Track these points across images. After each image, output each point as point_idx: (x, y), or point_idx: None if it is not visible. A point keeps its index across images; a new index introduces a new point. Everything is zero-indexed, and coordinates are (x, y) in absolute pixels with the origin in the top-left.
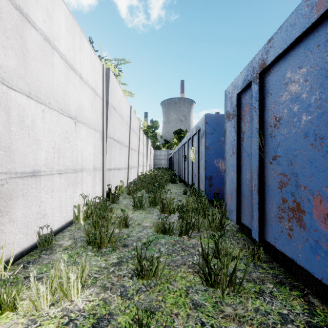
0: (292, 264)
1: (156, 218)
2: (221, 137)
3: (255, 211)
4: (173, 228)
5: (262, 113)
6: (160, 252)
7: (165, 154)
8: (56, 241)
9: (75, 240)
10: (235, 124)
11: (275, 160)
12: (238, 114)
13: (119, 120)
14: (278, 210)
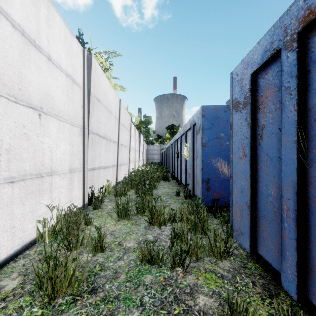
0: None
1: (142, 233)
2: (220, 133)
3: (289, 250)
4: (163, 256)
5: (303, 95)
6: (142, 306)
7: (158, 149)
8: None
9: (25, 278)
10: (248, 115)
11: None
12: (253, 101)
13: (105, 113)
14: None
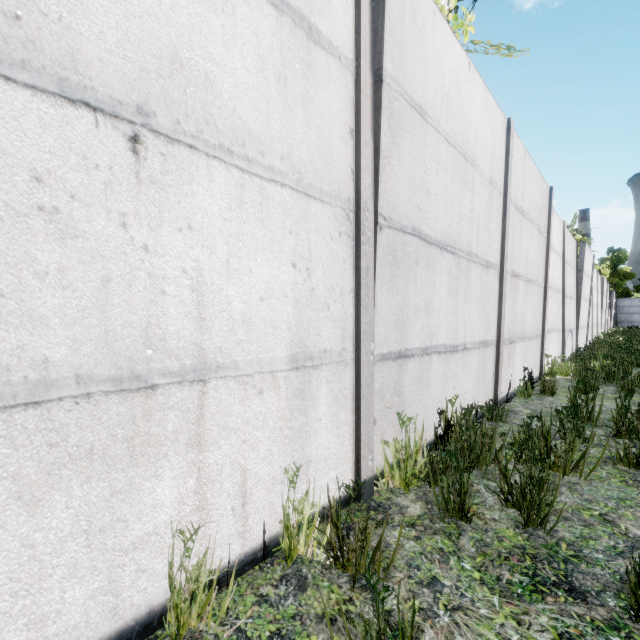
0: None
1: None
2: None
3: None
4: None
5: None
6: None
7: None
8: None
9: None
10: None
11: None
12: None
13: (604, 297)
14: None
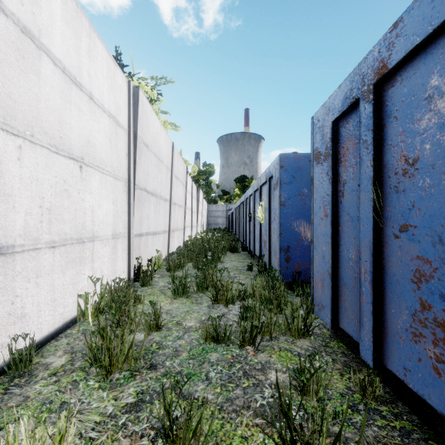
0: (436, 415)
1: (205, 312)
2: (304, 188)
3: (366, 316)
4: (231, 333)
5: (379, 150)
6: (208, 380)
7: (223, 210)
8: (42, 357)
9: (72, 356)
10: (329, 169)
11: (406, 233)
12: (334, 153)
13: (155, 162)
14: (412, 321)
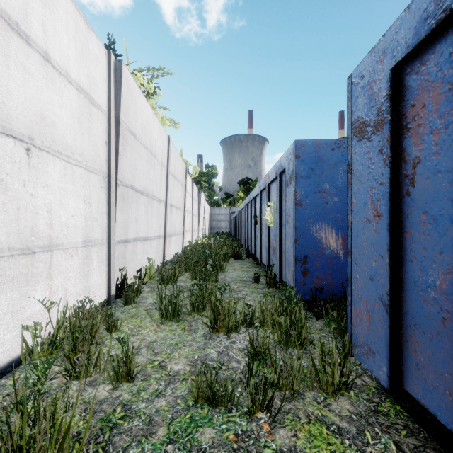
0: None
1: (199, 346)
2: (325, 184)
3: None
4: (233, 392)
5: None
6: None
7: (227, 213)
8: None
9: None
10: (385, 144)
11: None
12: (395, 117)
13: (146, 156)
14: None
